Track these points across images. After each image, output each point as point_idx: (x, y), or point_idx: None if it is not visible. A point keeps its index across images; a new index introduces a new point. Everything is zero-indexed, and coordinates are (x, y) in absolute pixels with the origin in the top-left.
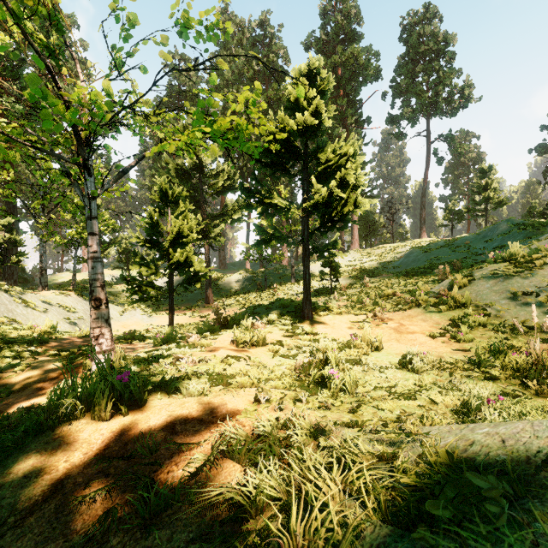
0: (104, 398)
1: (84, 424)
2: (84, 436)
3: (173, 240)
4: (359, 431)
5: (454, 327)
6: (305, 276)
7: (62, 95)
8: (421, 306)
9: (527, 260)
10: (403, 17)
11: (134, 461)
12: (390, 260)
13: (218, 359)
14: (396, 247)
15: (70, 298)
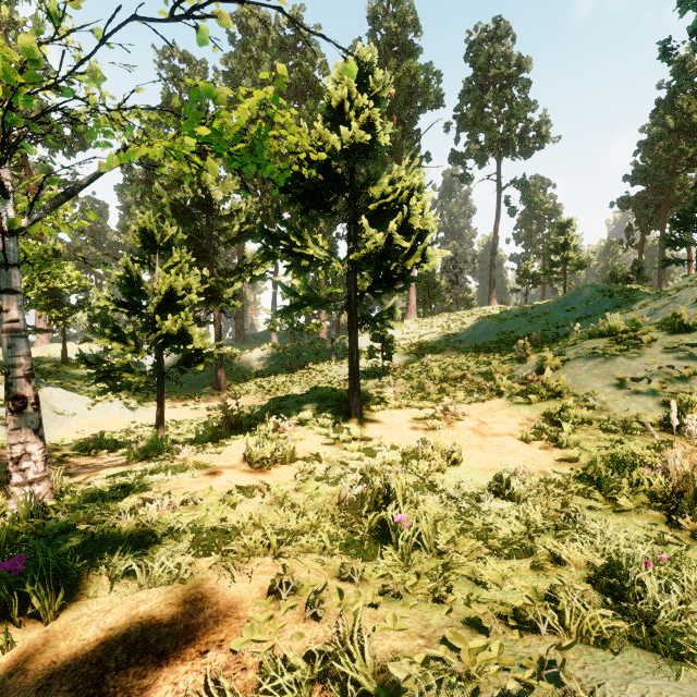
0: None
1: None
2: None
3: (162, 303)
4: (475, 696)
5: (551, 426)
6: (351, 356)
7: None
8: (504, 395)
9: (632, 336)
10: (470, 32)
11: None
12: (455, 333)
13: (216, 495)
14: (462, 316)
15: None
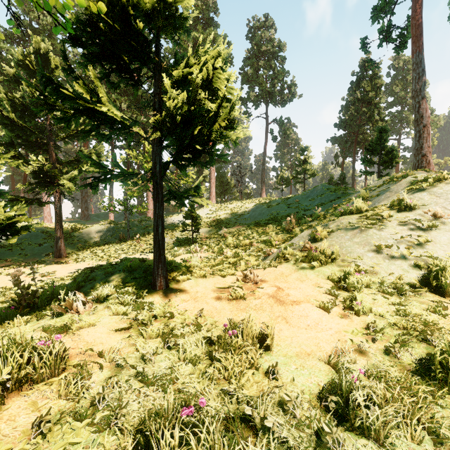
0: None
1: None
2: None
3: None
4: None
5: (338, 289)
6: (156, 228)
7: None
8: (290, 260)
9: (374, 213)
10: (249, 20)
11: None
12: (241, 214)
13: None
14: (245, 203)
15: None
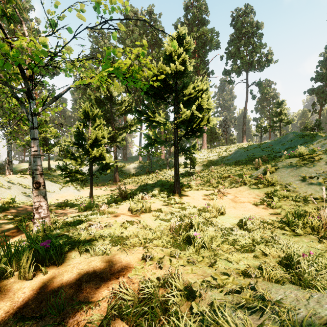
0: (28, 263)
1: (12, 283)
2: (9, 294)
3: (92, 143)
4: (221, 292)
5: (268, 198)
6: (175, 166)
7: (9, 43)
8: (247, 184)
9: (310, 156)
10: (233, 12)
11: (44, 320)
12: (225, 155)
13: (118, 224)
14: (229, 148)
15: (27, 179)
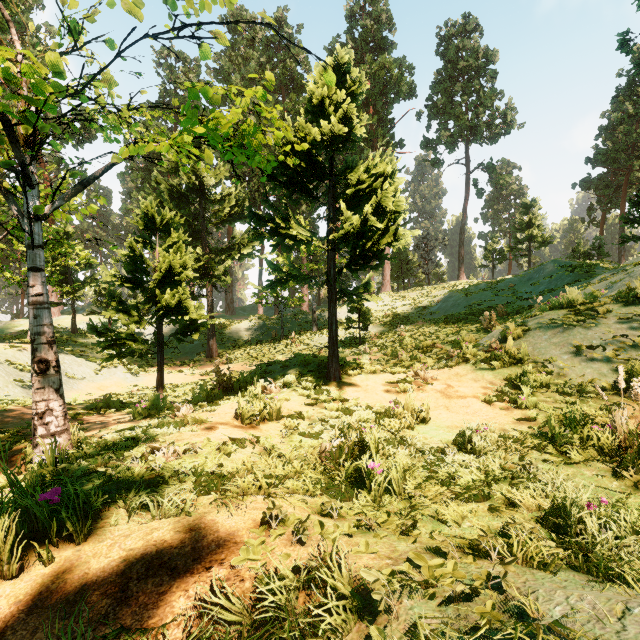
0: (8, 541)
1: None
2: None
3: (162, 279)
4: (431, 599)
5: (512, 389)
6: (331, 326)
7: None
8: (470, 361)
9: (589, 307)
10: (440, 27)
11: None
12: (426, 305)
13: (213, 446)
14: (433, 290)
15: (26, 353)
